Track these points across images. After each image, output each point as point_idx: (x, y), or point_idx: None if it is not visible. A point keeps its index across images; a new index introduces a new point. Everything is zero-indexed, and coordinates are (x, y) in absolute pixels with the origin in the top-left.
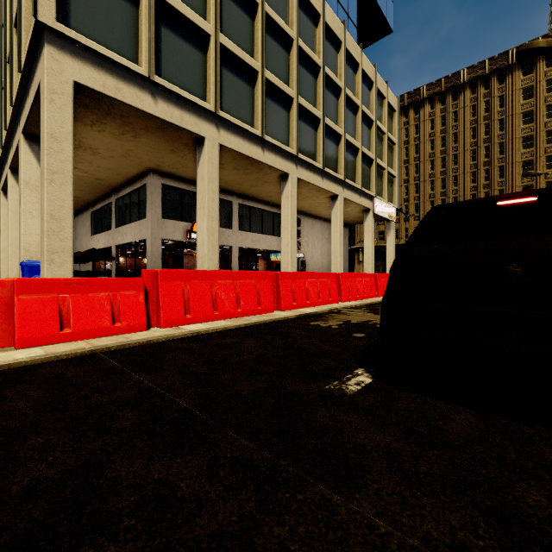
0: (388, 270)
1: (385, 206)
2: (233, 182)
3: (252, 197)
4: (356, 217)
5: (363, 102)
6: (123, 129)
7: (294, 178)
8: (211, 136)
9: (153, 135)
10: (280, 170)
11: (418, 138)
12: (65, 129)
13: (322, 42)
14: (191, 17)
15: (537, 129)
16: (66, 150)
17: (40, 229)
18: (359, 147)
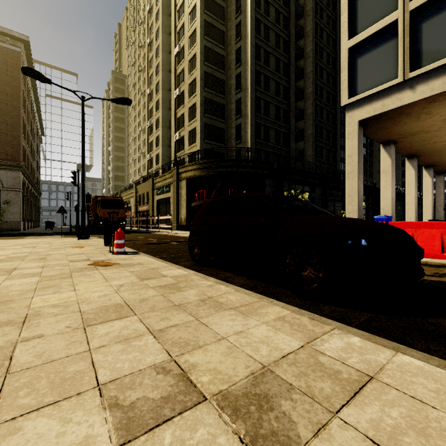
0: None
1: None
2: None
3: None
4: None
5: None
6: (413, 116)
7: None
8: None
9: (437, 106)
10: None
11: None
12: (354, 149)
13: None
14: None
15: None
16: (355, 159)
17: (390, 196)
18: None
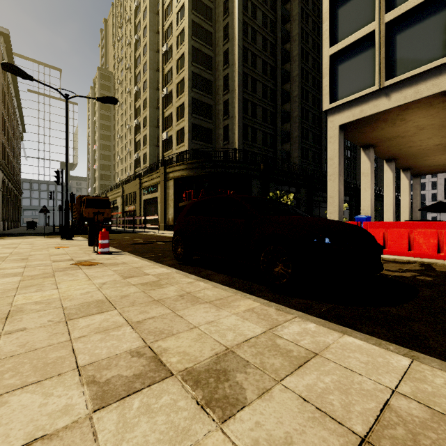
0: None
1: None
2: None
3: None
4: None
5: None
6: (389, 122)
7: None
8: None
9: (411, 113)
10: None
11: None
12: (335, 152)
13: None
14: None
15: None
16: (335, 162)
17: (369, 197)
18: None
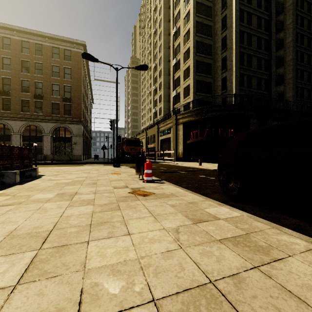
0: None
1: None
2: None
3: None
4: None
5: None
6: None
7: None
8: None
9: None
10: None
11: None
12: None
13: None
14: None
15: None
16: None
17: None
18: None
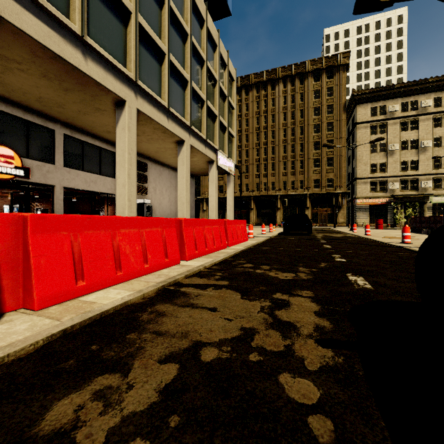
0: (228, 217)
1: (227, 160)
2: (49, 101)
3: (85, 131)
4: (202, 169)
5: (208, 59)
6: None
7: (133, 107)
8: None
9: None
10: (113, 92)
11: (248, 114)
12: None
13: None
14: None
15: (322, 121)
16: None
17: None
18: (204, 99)
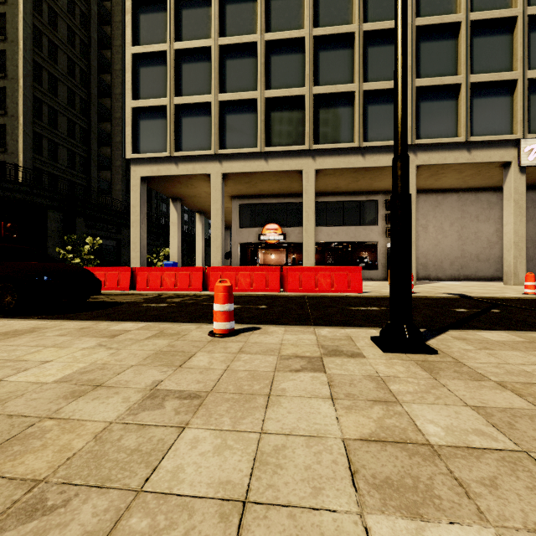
0: None
1: None
2: (284, 188)
3: (326, 193)
4: None
5: (484, 3)
6: (184, 184)
7: (310, 171)
8: (215, 171)
9: (195, 182)
10: (289, 170)
11: None
12: (137, 201)
13: (357, 2)
14: (197, 100)
15: None
16: (138, 210)
17: (177, 245)
18: (458, 81)
